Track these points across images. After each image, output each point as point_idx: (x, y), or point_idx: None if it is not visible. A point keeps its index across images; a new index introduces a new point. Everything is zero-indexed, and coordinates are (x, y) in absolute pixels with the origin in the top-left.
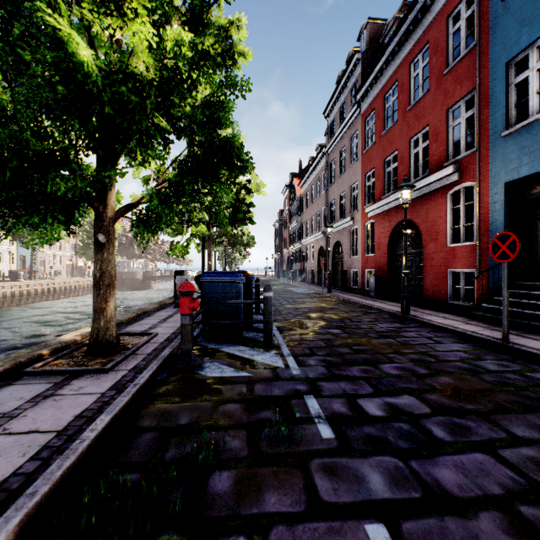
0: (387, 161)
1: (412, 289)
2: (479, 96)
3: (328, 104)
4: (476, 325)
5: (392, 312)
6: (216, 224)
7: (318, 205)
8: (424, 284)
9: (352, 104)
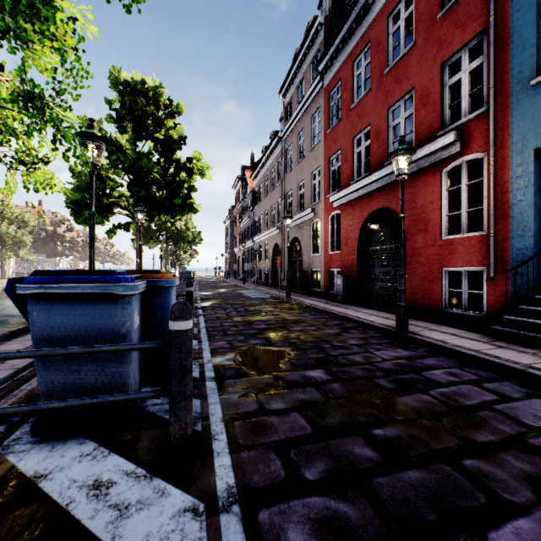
0: (357, 140)
1: (389, 293)
2: (494, 35)
3: (285, 81)
4: (514, 349)
5: (381, 327)
6: (141, 207)
7: (273, 198)
8: (409, 287)
9: (312, 78)
